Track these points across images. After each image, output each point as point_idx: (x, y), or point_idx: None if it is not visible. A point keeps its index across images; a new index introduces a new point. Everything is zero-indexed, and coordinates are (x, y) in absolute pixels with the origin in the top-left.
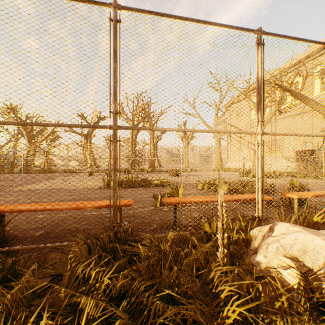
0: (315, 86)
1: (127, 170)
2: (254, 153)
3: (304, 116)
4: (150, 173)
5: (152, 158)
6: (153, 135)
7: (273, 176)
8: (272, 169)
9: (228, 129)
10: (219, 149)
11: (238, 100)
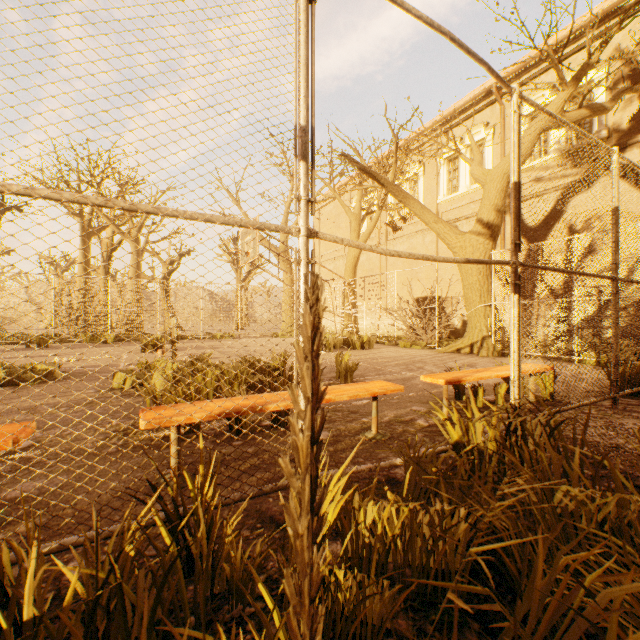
0: (440, 184)
1: (35, 339)
2: (344, 301)
3: (427, 236)
4: (104, 346)
5: (125, 309)
6: (138, 256)
7: (356, 347)
8: (382, 332)
9: (316, 255)
10: (291, 291)
11: (331, 200)
